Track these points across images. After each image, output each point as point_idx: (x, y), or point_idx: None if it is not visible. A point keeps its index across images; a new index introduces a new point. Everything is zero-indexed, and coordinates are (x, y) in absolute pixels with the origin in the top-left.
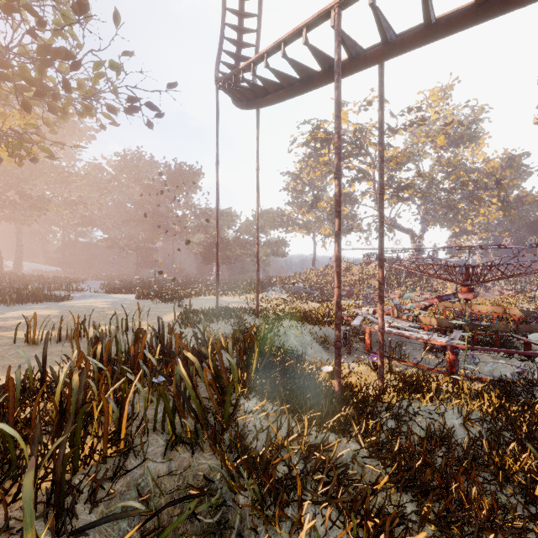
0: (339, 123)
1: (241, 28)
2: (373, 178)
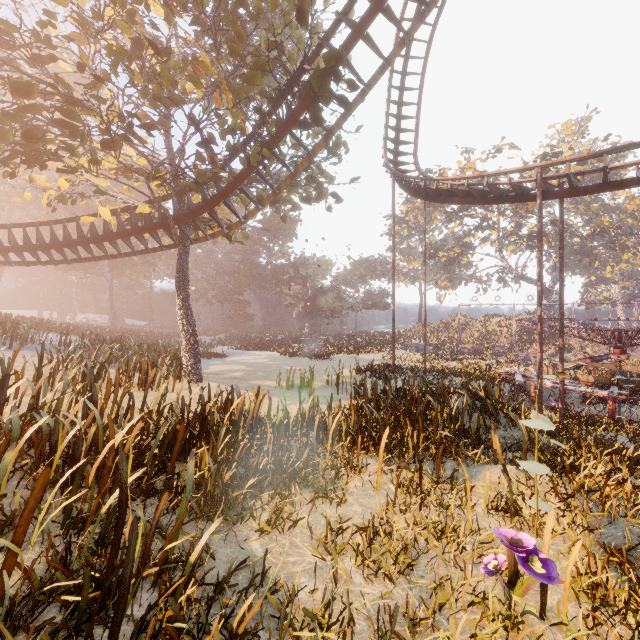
0: (541, 245)
1: (401, 116)
2: (497, 225)
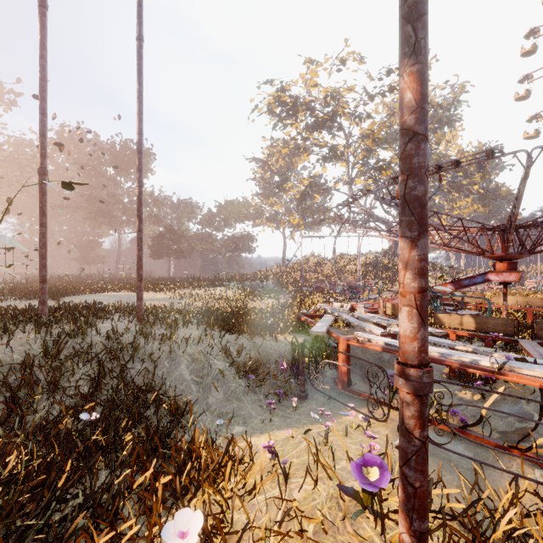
0: None
1: None
2: (347, 160)
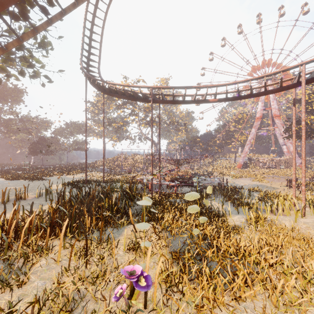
0: (152, 122)
1: (91, 46)
2: (138, 114)
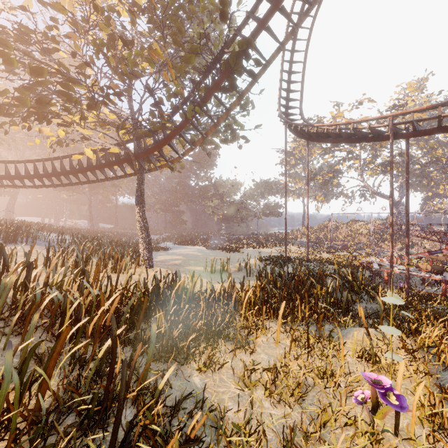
0: (392, 172)
1: (291, 81)
2: (359, 157)
